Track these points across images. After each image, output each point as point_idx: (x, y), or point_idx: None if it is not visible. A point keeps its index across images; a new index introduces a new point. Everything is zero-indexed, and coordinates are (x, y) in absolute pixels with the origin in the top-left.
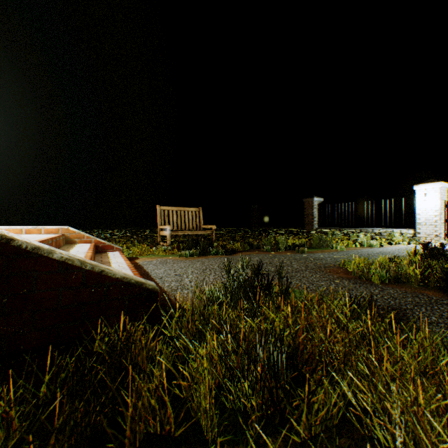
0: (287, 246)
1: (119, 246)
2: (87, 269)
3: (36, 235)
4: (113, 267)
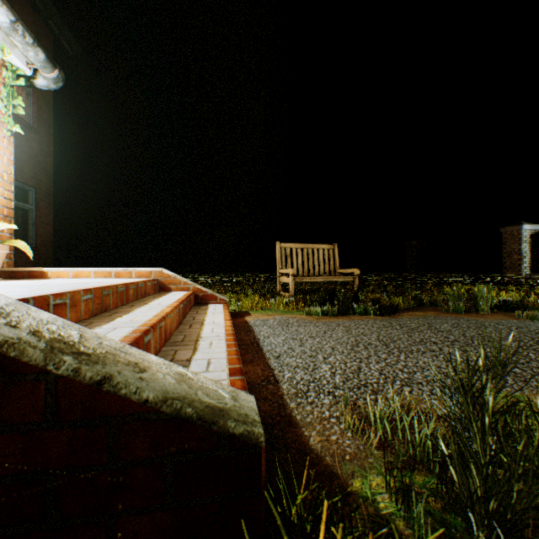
0: (491, 303)
1: (228, 295)
2: (58, 375)
3: (122, 279)
4: (202, 331)
